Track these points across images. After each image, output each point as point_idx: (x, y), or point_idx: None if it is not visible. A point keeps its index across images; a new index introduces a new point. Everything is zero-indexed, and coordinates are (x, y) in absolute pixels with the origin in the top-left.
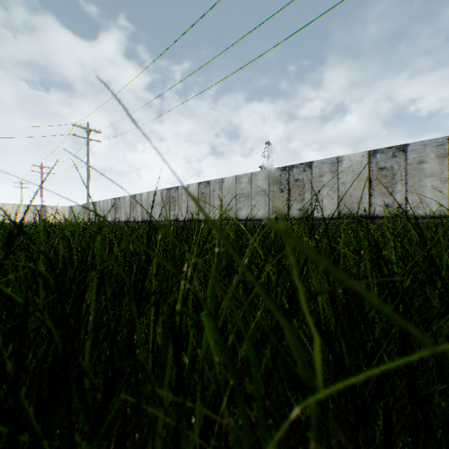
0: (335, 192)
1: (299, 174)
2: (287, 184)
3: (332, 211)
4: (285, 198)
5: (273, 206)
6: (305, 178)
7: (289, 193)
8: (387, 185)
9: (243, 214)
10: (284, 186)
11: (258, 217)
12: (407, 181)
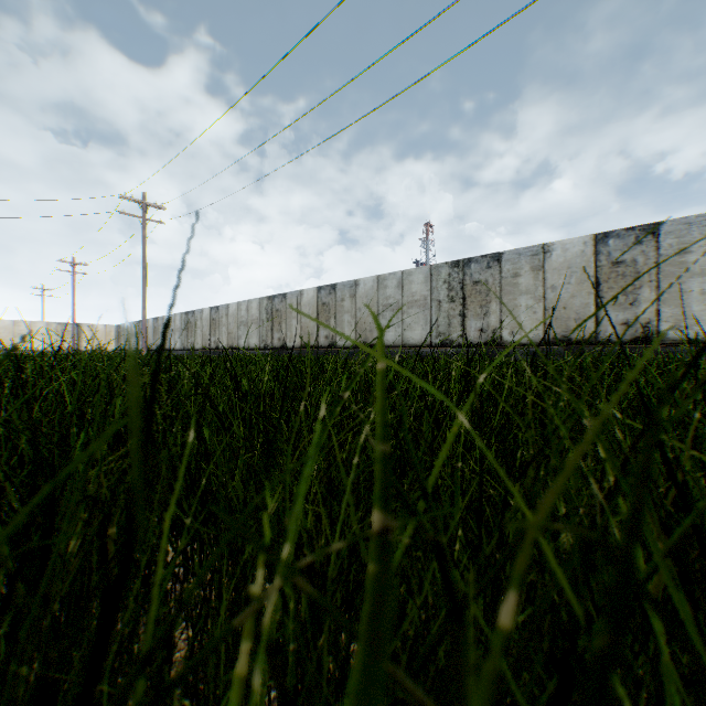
0: (540, 302)
1: (480, 272)
2: (460, 288)
3: (535, 333)
4: (457, 312)
5: (439, 325)
6: (490, 279)
7: (464, 303)
8: (626, 290)
9: (389, 337)
10: (456, 292)
11: (414, 343)
12: (659, 283)
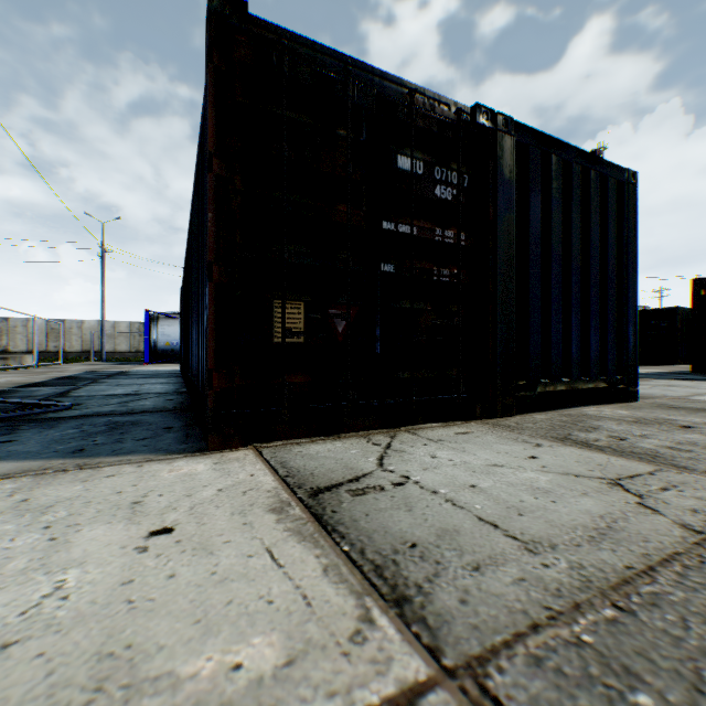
0: (28, 338)
1: None
2: None
3: (26, 348)
4: None
5: None
6: (5, 327)
7: None
8: (58, 337)
9: None
10: None
11: None
12: (67, 336)
